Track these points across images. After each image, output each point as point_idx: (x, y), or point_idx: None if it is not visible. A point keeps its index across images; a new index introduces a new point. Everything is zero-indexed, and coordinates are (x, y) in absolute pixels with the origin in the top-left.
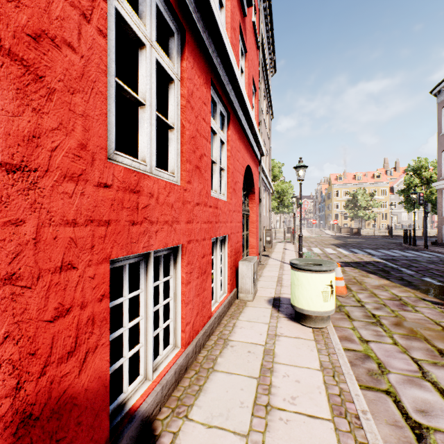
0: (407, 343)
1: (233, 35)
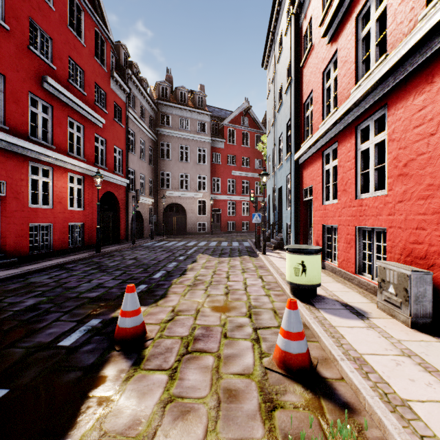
0: (241, 296)
1: None
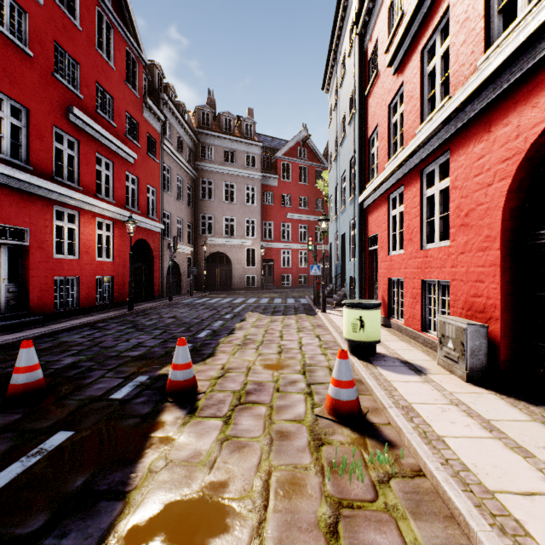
0: (296, 355)
1: (460, 35)
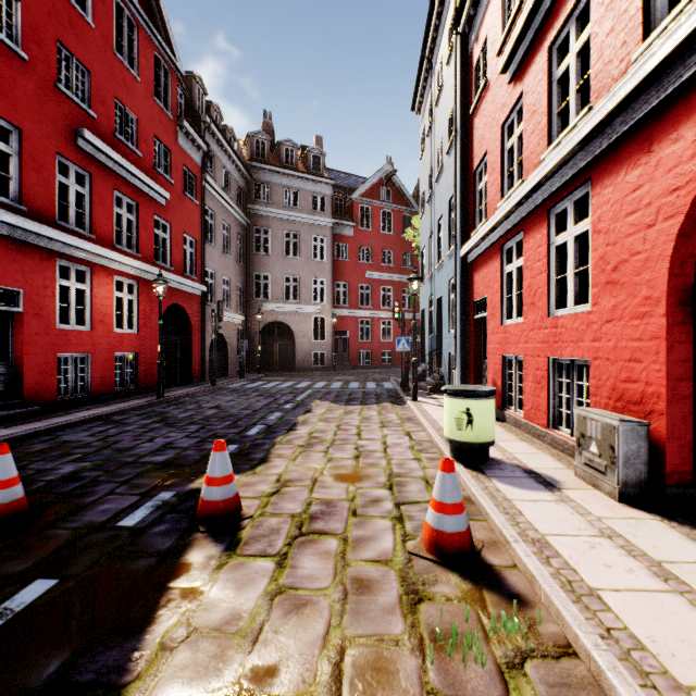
0: (379, 460)
1: (605, 21)
